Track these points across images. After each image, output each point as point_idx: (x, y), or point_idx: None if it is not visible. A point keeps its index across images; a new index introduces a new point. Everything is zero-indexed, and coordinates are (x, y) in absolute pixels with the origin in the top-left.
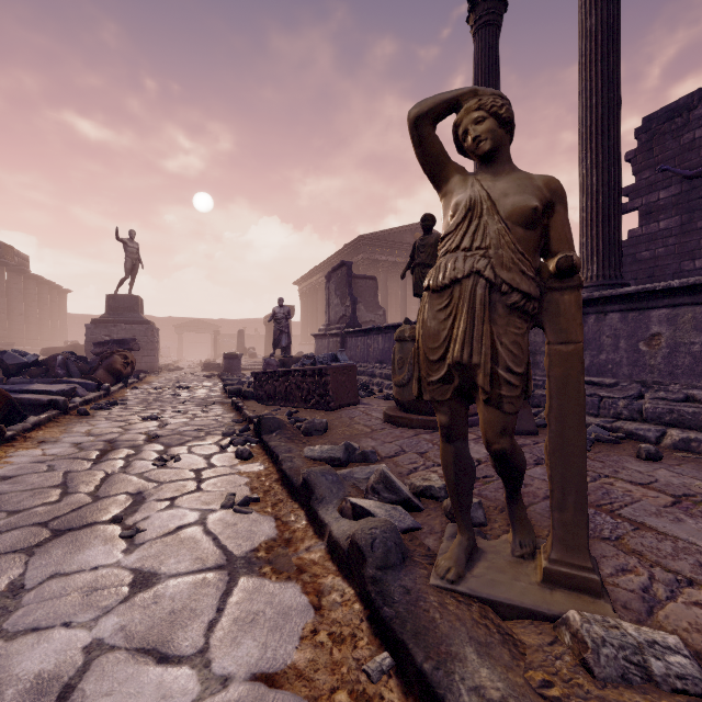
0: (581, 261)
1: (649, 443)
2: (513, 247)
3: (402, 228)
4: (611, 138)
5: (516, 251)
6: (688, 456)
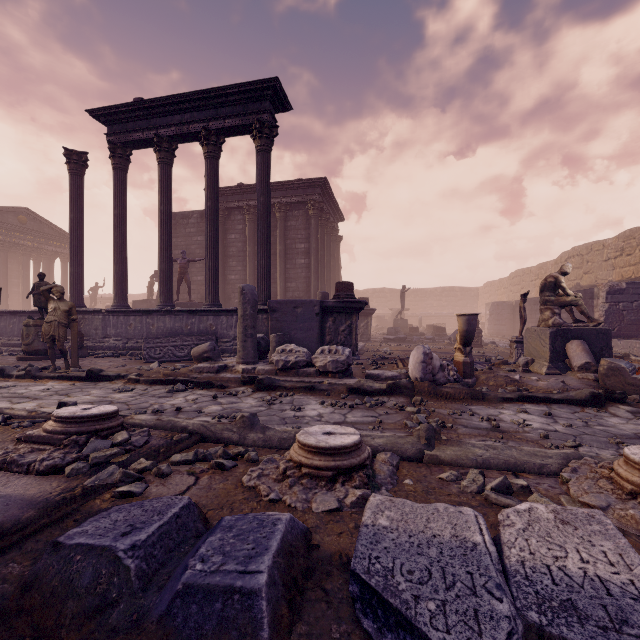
0: (114, 296)
1: (124, 355)
2: (63, 316)
3: (3, 208)
4: (123, 255)
5: (64, 317)
6: (129, 356)
